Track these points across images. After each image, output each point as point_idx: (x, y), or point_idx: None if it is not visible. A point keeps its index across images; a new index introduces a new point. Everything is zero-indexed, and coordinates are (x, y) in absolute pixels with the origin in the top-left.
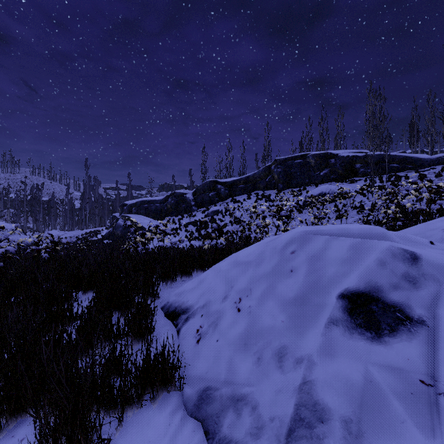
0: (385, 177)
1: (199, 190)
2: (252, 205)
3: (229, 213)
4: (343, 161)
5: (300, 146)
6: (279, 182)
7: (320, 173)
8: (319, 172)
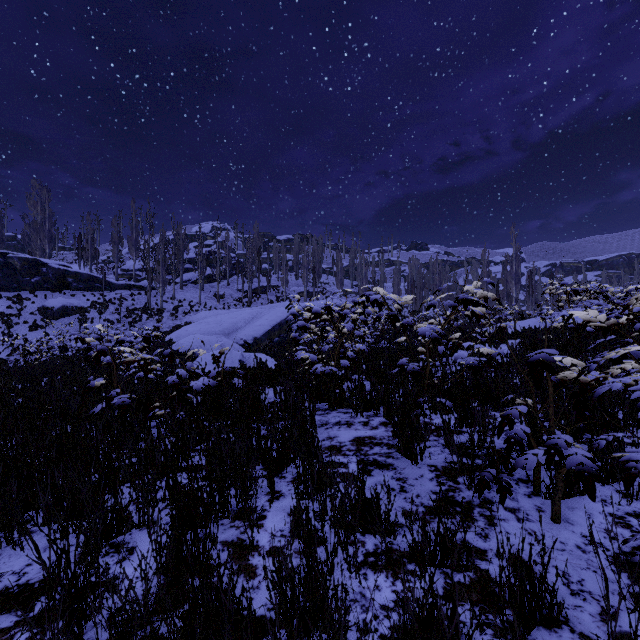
0: (96, 294)
1: None
2: None
3: None
4: (56, 273)
5: None
6: None
7: (32, 280)
8: (30, 278)
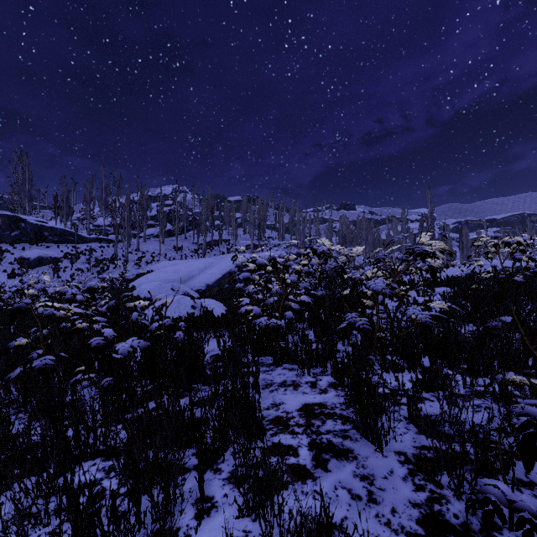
0: (69, 246)
1: None
2: None
3: None
4: (34, 228)
5: None
6: None
7: (12, 234)
8: (10, 232)
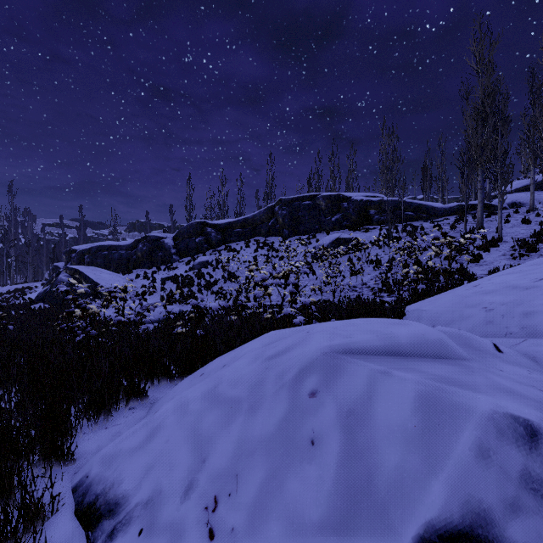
0: (400, 226)
1: (182, 234)
2: (251, 255)
3: (222, 265)
4: (356, 206)
5: (309, 184)
6: (284, 228)
7: (332, 219)
8: (330, 217)
